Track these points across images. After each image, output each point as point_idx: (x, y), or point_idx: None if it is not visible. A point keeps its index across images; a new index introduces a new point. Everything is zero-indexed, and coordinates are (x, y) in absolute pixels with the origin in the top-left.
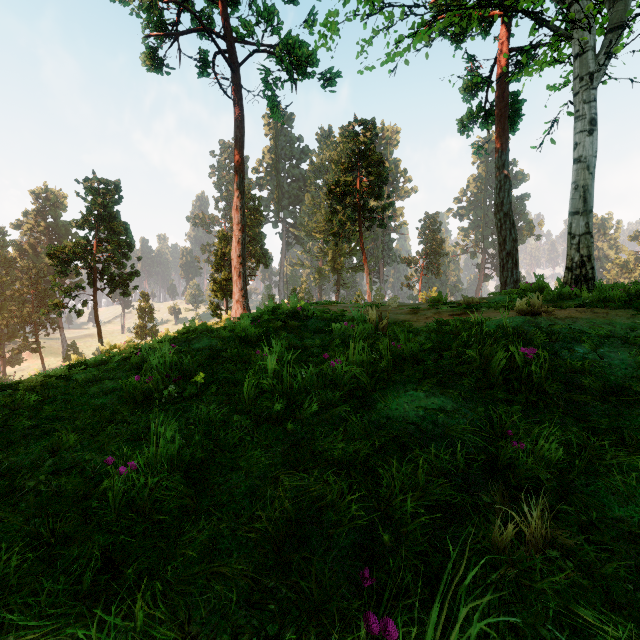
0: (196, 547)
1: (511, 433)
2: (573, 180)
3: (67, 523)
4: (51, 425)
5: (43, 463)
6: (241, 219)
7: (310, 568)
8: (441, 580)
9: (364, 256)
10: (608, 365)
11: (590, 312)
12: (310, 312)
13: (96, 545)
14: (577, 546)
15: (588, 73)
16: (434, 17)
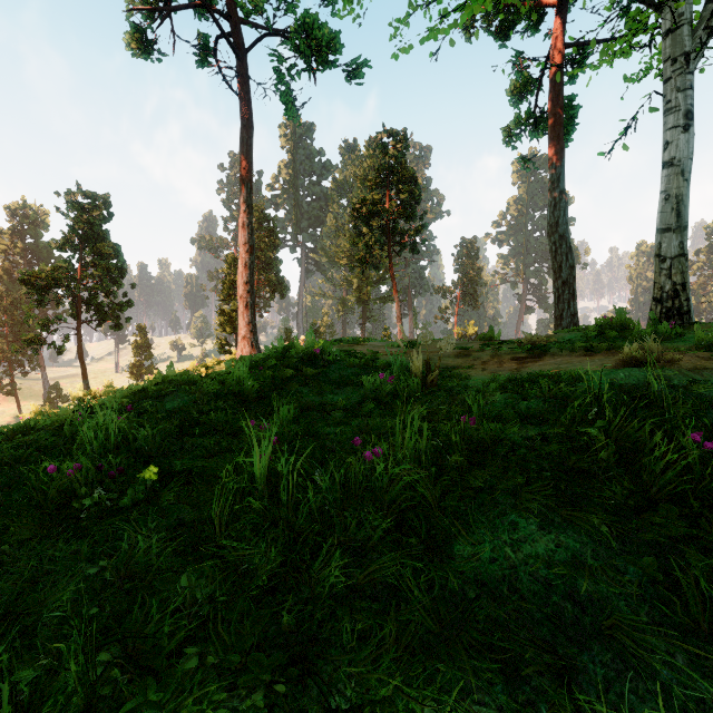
0: None
1: None
2: (663, 189)
3: None
4: None
5: None
6: (249, 238)
7: None
8: None
9: (394, 285)
10: None
11: None
12: (332, 356)
13: None
14: None
15: (683, 53)
16: None
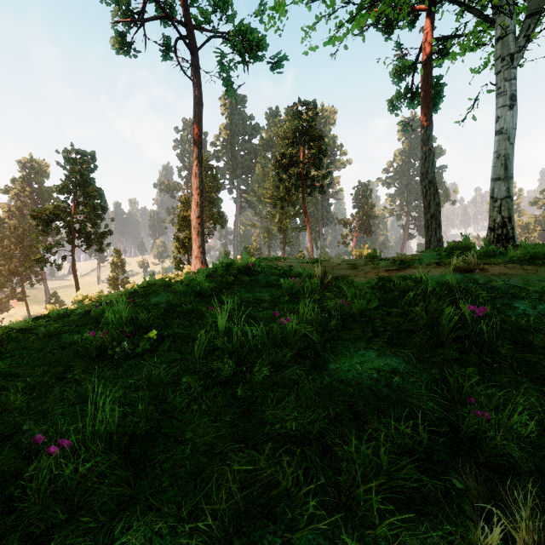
0: None
1: (473, 401)
2: (495, 150)
3: None
4: (1, 383)
5: None
6: (199, 185)
7: None
8: None
9: (306, 218)
10: None
11: (520, 269)
12: (260, 268)
13: None
14: None
15: (509, 54)
16: (371, 4)
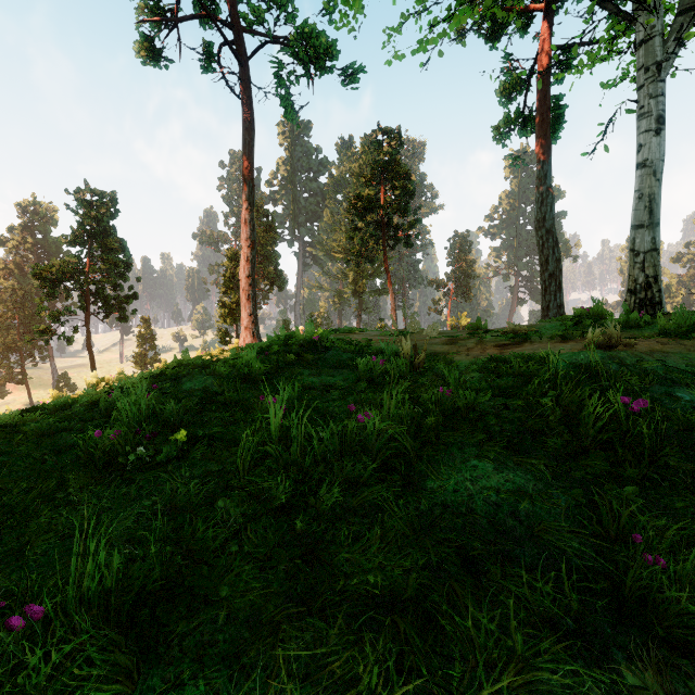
0: None
1: (641, 539)
2: (636, 188)
3: None
4: None
5: None
6: (250, 234)
7: None
8: None
9: (389, 278)
10: None
11: (676, 344)
12: (329, 342)
13: None
14: None
15: (655, 62)
16: None
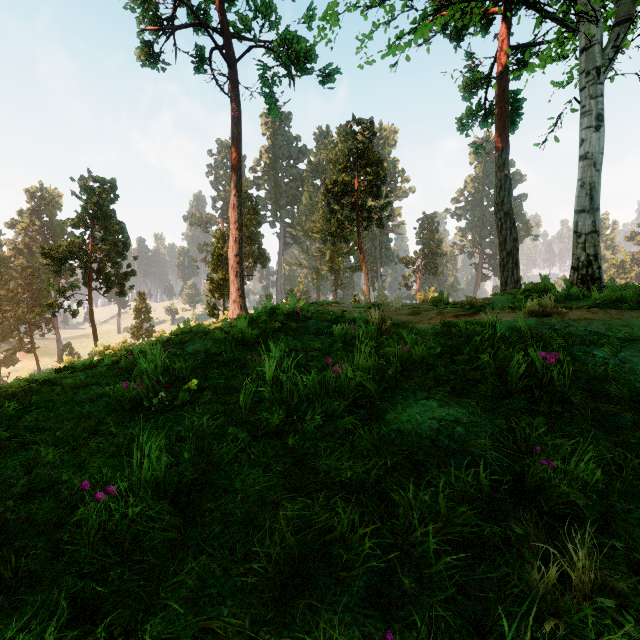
0: (181, 597)
1: (539, 450)
2: (579, 177)
3: (34, 559)
4: (30, 437)
5: (16, 482)
6: (238, 218)
7: (317, 620)
8: (474, 635)
9: (362, 256)
10: (632, 371)
11: (603, 313)
12: (310, 313)
13: (63, 592)
14: (631, 591)
15: (595, 67)
16: (436, 10)
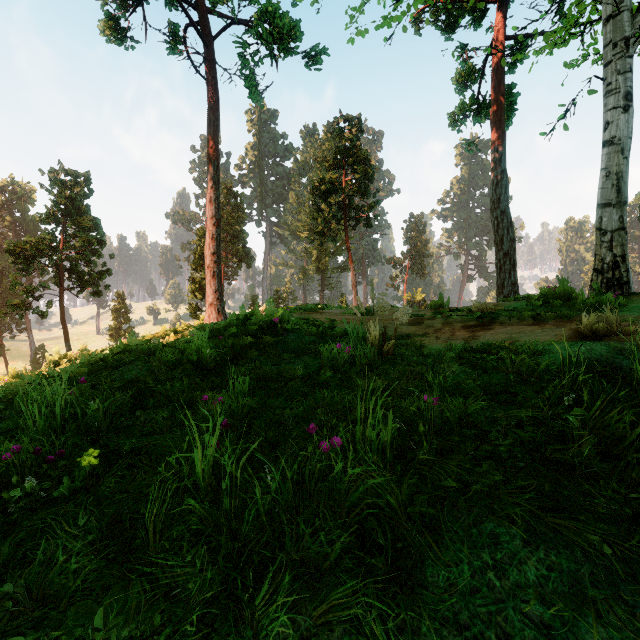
0: None
1: None
2: (603, 166)
3: None
4: None
5: None
6: (215, 212)
7: None
8: None
9: (350, 256)
10: None
11: None
12: (290, 325)
13: None
14: None
15: (623, 38)
16: None
